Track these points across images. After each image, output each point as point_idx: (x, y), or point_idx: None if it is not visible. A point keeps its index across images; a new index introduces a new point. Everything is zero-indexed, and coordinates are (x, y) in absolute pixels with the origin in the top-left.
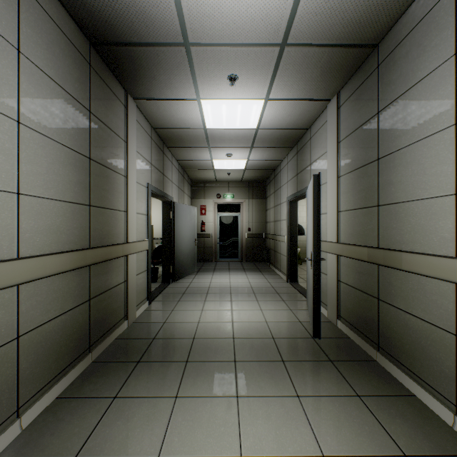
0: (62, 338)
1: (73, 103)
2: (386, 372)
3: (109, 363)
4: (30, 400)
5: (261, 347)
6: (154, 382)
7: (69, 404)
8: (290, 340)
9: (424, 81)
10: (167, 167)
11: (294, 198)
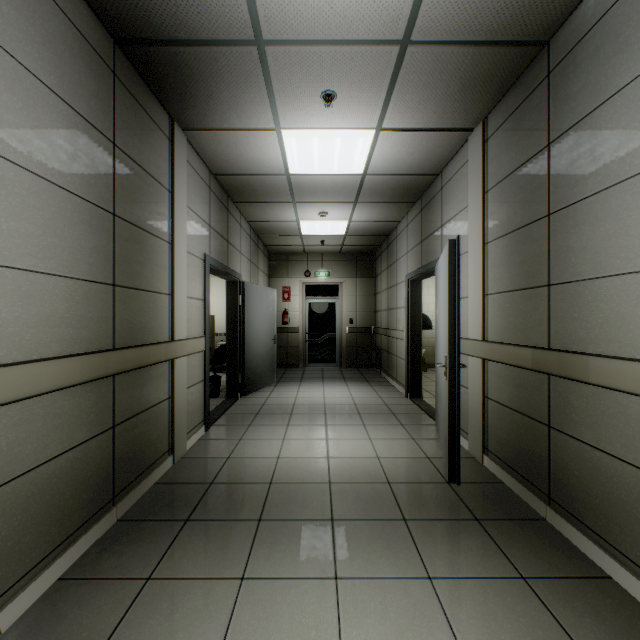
0: (69, 487)
1: (87, 129)
2: (563, 538)
3: (143, 523)
4: (14, 585)
5: (371, 497)
6: (209, 553)
7: (77, 590)
8: (415, 487)
9: (626, 90)
10: (233, 231)
11: (417, 276)
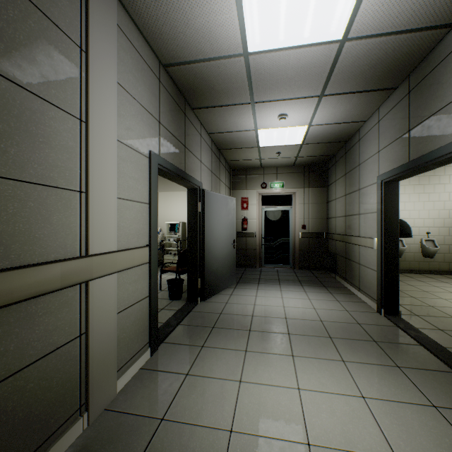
0: None
1: None
2: None
3: None
4: None
5: None
6: None
7: None
8: None
9: None
10: (192, 138)
11: (400, 174)
